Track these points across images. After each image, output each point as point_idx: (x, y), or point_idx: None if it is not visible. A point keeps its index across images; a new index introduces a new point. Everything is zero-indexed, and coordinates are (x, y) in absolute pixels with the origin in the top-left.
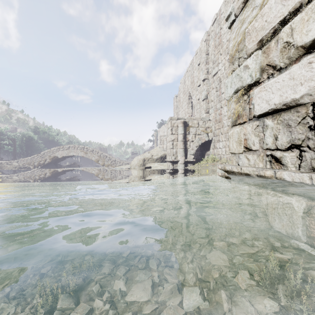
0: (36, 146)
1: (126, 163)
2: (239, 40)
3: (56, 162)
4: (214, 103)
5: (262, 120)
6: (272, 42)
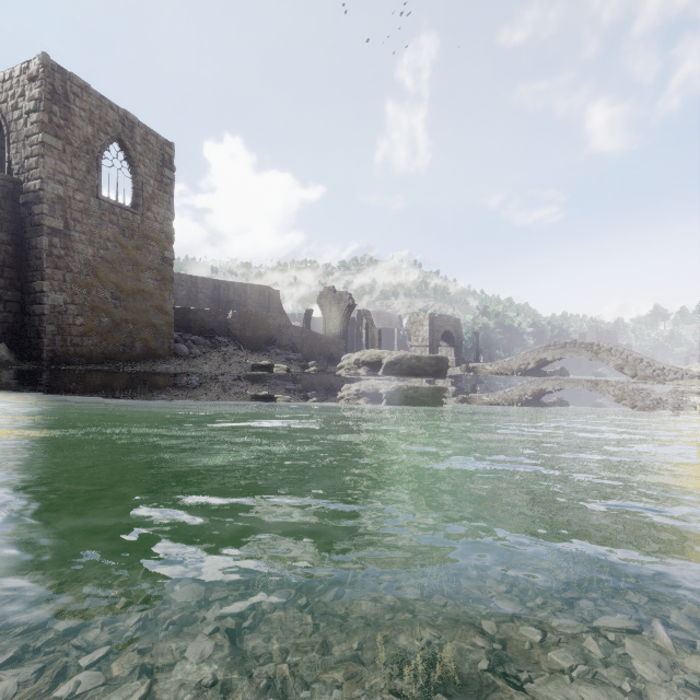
0: (492, 338)
1: (692, 374)
2: None
3: (540, 367)
4: None
5: None
6: None
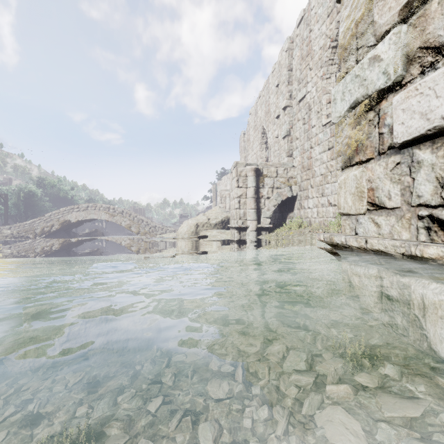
0: (39, 205)
1: (171, 230)
2: (359, 15)
3: (69, 228)
4: (301, 141)
5: (408, 152)
6: (434, 1)
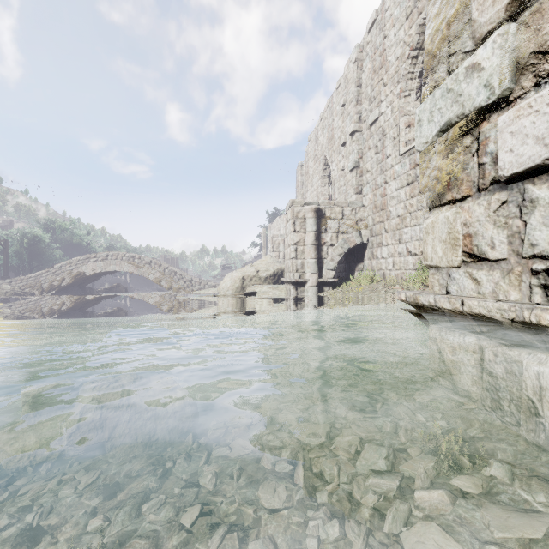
0: (47, 254)
1: (211, 284)
2: (453, 13)
3: (84, 283)
4: (373, 174)
5: (517, 188)
6: None
